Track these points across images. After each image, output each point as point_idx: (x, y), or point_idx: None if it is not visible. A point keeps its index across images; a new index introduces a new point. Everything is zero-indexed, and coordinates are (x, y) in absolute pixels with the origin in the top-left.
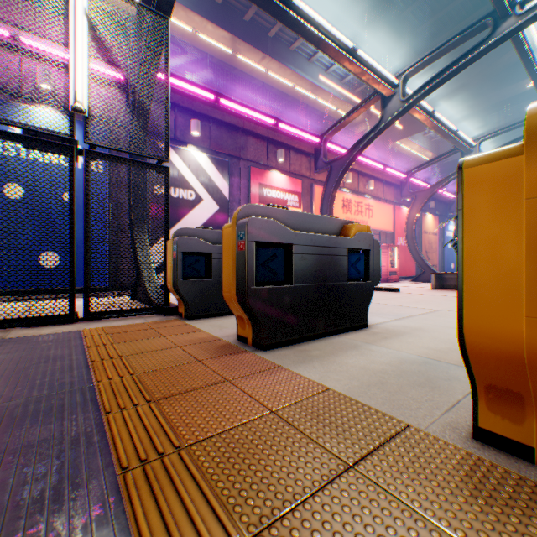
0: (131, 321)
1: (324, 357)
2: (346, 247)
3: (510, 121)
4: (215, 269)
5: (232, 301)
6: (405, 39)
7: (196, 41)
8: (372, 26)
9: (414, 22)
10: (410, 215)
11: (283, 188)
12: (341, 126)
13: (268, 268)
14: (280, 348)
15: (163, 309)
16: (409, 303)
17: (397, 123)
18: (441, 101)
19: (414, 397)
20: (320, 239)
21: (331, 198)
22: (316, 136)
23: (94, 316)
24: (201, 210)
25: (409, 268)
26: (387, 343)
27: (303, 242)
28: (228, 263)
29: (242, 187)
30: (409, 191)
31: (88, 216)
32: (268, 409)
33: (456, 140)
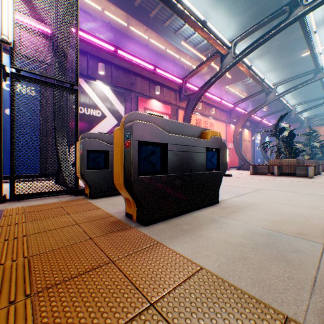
0: (47, 201)
1: (192, 231)
2: (205, 146)
3: (291, 76)
4: (111, 162)
5: (120, 187)
6: (233, 23)
7: (104, 16)
8: (214, 14)
9: (238, 13)
10: (236, 129)
11: (159, 111)
12: (196, 72)
13: (148, 161)
14: (158, 223)
15: (74, 191)
16: (240, 184)
17: (227, 75)
18: (253, 63)
19: (276, 274)
20: (187, 140)
21: (189, 118)
22: (180, 78)
23: (18, 198)
24: (105, 123)
25: (234, 162)
26: (236, 216)
27: (175, 142)
28: (118, 158)
29: (133, 109)
30: (235, 115)
31: (13, 123)
32: (148, 300)
33: (263, 84)
